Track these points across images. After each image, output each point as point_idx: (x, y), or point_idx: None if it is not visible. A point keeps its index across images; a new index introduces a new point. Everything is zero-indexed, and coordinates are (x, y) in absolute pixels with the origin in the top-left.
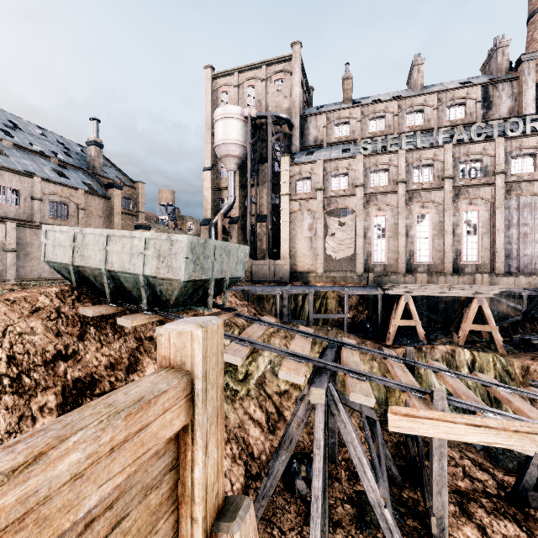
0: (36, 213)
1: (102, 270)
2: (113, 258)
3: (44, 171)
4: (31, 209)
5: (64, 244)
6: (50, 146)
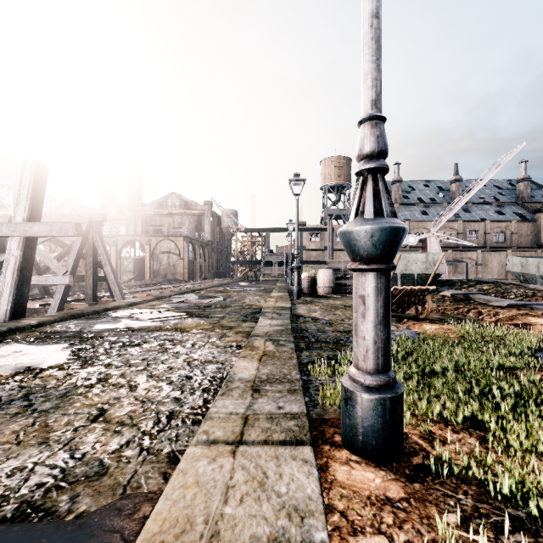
0: (486, 241)
1: (536, 275)
2: (541, 270)
3: (489, 215)
4: (483, 240)
5: (517, 264)
6: (489, 193)
